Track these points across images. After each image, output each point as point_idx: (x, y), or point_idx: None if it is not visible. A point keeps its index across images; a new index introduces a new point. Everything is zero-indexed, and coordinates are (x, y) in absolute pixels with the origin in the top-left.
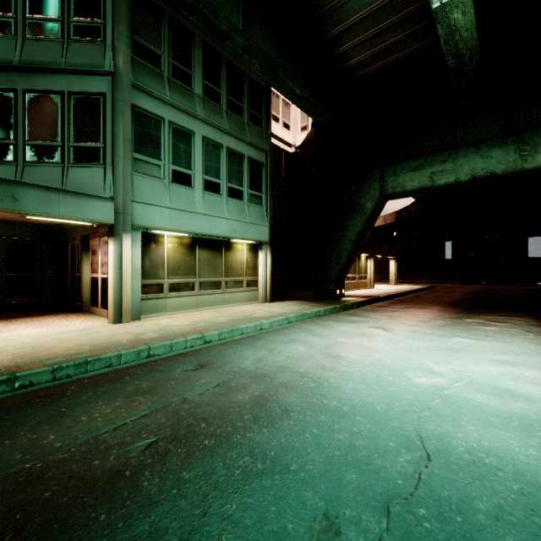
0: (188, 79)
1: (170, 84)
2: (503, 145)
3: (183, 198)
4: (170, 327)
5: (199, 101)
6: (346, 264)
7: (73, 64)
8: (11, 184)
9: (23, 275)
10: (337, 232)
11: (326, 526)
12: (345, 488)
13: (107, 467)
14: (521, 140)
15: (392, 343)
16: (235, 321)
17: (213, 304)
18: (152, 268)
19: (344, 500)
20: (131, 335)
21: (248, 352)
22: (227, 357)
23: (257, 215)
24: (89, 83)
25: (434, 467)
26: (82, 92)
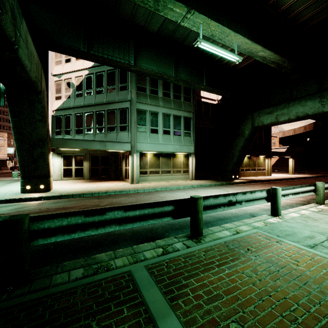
0: (157, 92)
1: (149, 97)
2: (312, 99)
3: (154, 138)
4: (147, 186)
5: (161, 99)
6: (237, 162)
7: (119, 99)
8: (104, 142)
9: (105, 167)
10: (232, 146)
11: None
12: None
13: (123, 203)
14: (322, 96)
15: None
16: (170, 185)
17: (167, 180)
18: (143, 165)
19: None
20: (134, 187)
21: (165, 193)
22: (158, 193)
23: (188, 141)
24: (124, 104)
25: None
26: (122, 108)
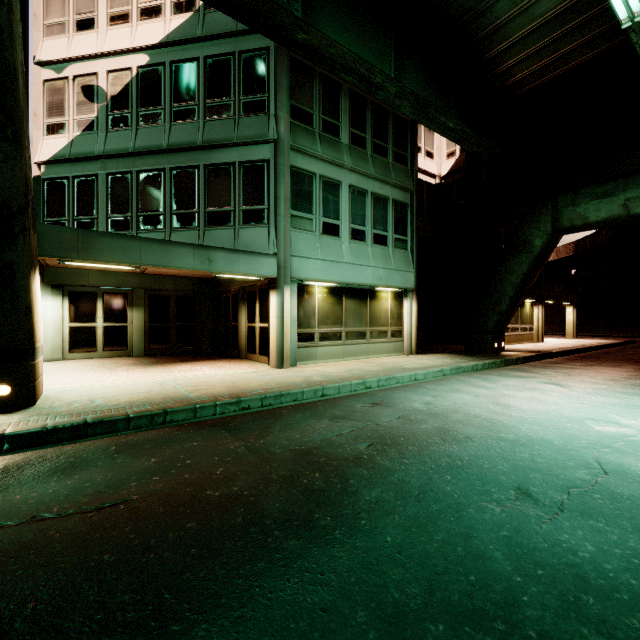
0: (336, 131)
1: (321, 140)
2: None
3: (332, 249)
4: (329, 373)
5: (346, 150)
6: (506, 312)
7: (244, 137)
8: (208, 249)
9: (187, 324)
10: (495, 275)
11: (520, 492)
12: (531, 479)
13: (349, 453)
14: None
15: (570, 398)
16: (388, 371)
17: (358, 354)
18: (305, 318)
19: (531, 484)
20: (300, 377)
21: (414, 397)
22: (395, 399)
23: (402, 261)
24: (255, 152)
25: (611, 478)
26: (250, 161)
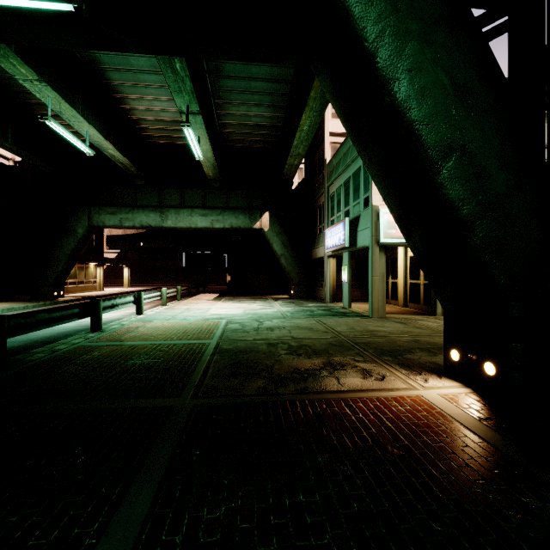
0: None
1: None
2: (155, 212)
3: None
4: None
5: None
6: (63, 272)
7: None
8: None
9: None
10: (54, 247)
11: None
12: None
13: None
14: (162, 212)
15: None
16: None
17: None
18: None
19: None
20: None
21: None
22: None
23: None
24: None
25: None
26: None
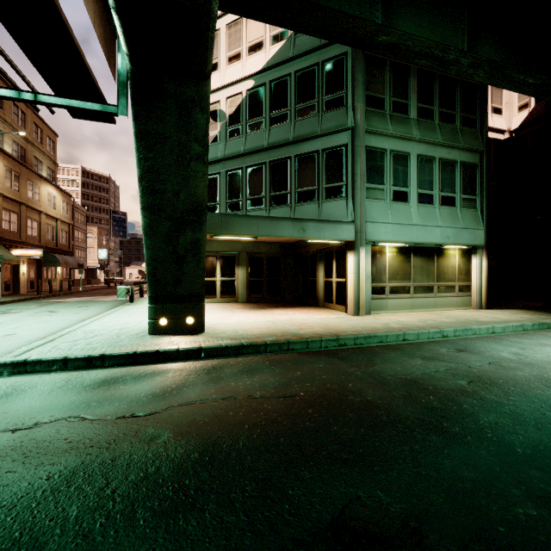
0: (405, 109)
1: (391, 119)
2: None
3: (401, 213)
4: (403, 322)
5: (414, 124)
6: None
7: (326, 129)
8: (302, 221)
9: (274, 279)
10: None
11: None
12: None
13: (452, 386)
14: None
15: None
16: (462, 323)
17: (425, 307)
18: (377, 274)
19: None
20: (379, 324)
21: (498, 347)
22: (479, 348)
23: (470, 220)
24: (335, 139)
25: None
26: (331, 147)
